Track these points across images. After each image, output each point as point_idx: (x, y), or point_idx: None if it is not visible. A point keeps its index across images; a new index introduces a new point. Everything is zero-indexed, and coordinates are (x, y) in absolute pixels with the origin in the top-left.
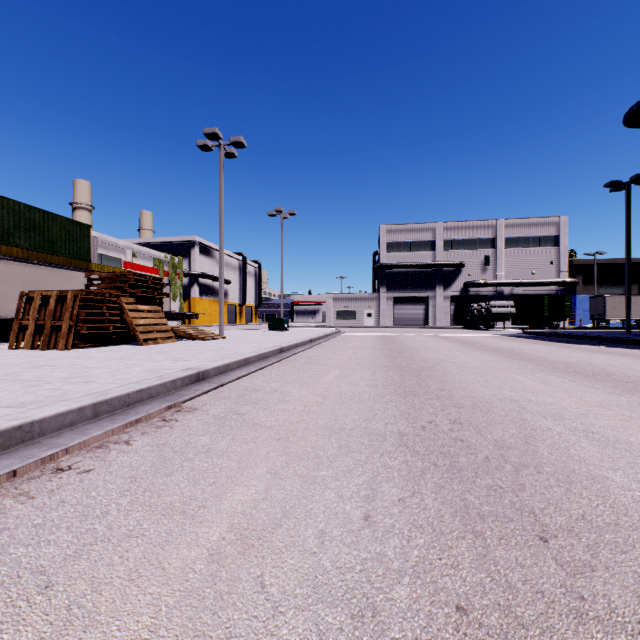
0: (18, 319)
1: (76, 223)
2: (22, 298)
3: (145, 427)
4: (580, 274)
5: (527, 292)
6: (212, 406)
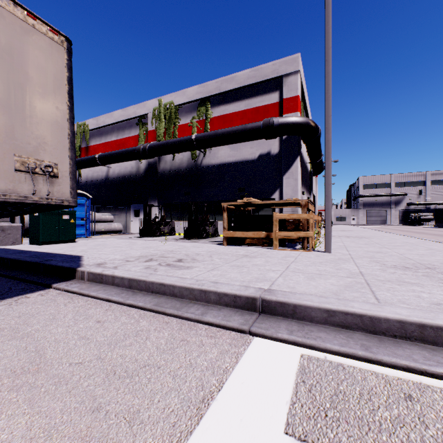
0: None
1: None
2: None
3: None
4: None
5: None
6: None
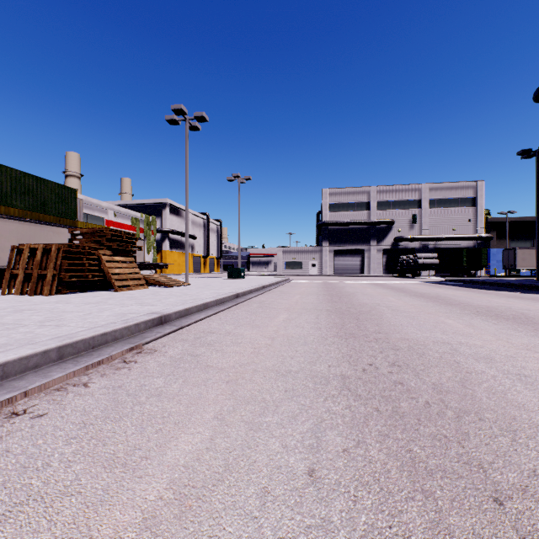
0: (9, 269)
1: (64, 187)
2: (13, 250)
3: (105, 369)
4: (494, 230)
5: (448, 246)
6: (170, 348)
